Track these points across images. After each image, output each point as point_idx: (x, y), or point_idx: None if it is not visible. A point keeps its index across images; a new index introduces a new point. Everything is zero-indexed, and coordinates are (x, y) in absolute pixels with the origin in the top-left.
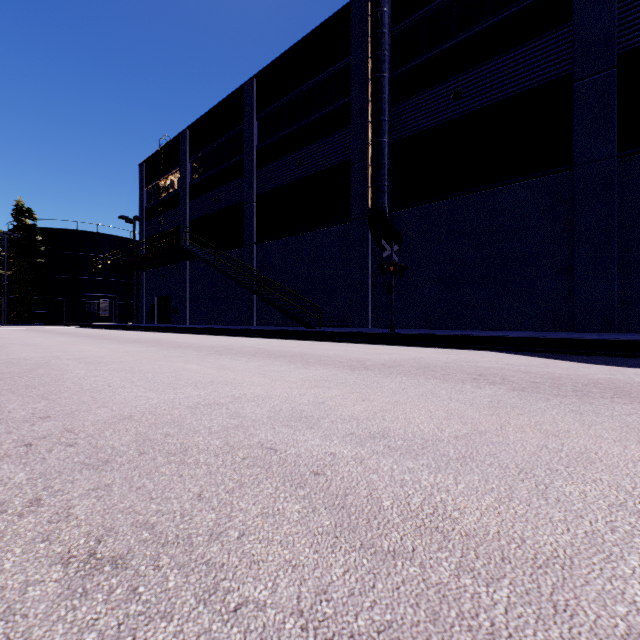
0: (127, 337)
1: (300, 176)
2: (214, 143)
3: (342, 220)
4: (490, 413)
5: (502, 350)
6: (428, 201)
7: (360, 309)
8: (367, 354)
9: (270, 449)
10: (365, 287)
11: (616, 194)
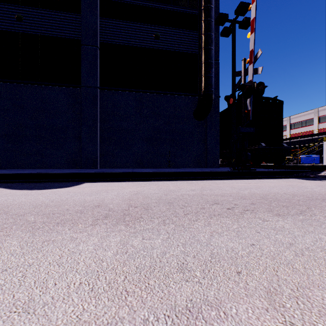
0: None
1: None
2: None
3: None
4: None
5: None
6: None
7: None
8: None
9: None
10: None
11: (98, 105)
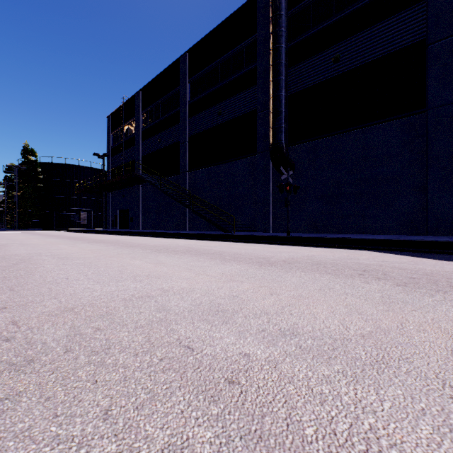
0: (96, 239)
1: (220, 122)
2: (159, 100)
3: (250, 153)
4: (385, 309)
5: (375, 249)
6: (314, 138)
7: (264, 218)
8: (270, 252)
9: (187, 348)
10: (267, 202)
11: None
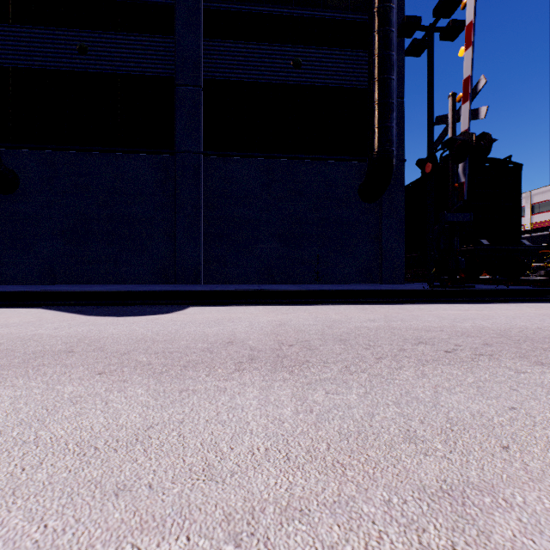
0: None
1: None
2: None
3: None
4: None
5: (60, 305)
6: (49, 147)
7: None
8: None
9: None
10: None
11: (201, 181)
